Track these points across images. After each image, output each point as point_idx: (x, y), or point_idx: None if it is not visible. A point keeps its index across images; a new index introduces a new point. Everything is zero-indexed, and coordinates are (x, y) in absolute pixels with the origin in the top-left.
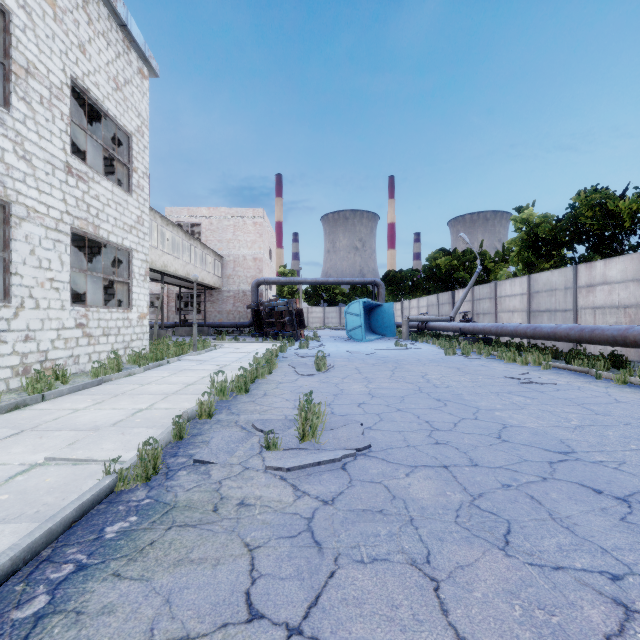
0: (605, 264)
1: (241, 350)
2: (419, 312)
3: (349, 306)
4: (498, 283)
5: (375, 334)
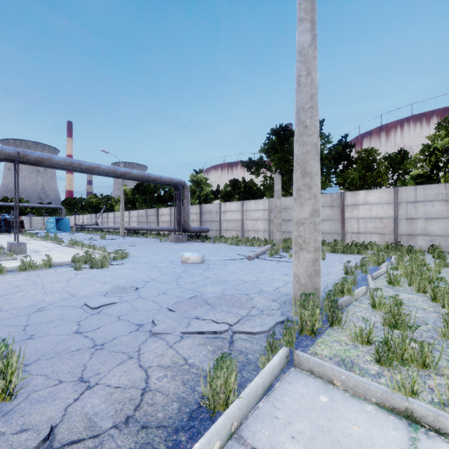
0: (125, 212)
1: (4, 236)
2: (84, 221)
3: (48, 219)
4: (108, 213)
5: (60, 231)
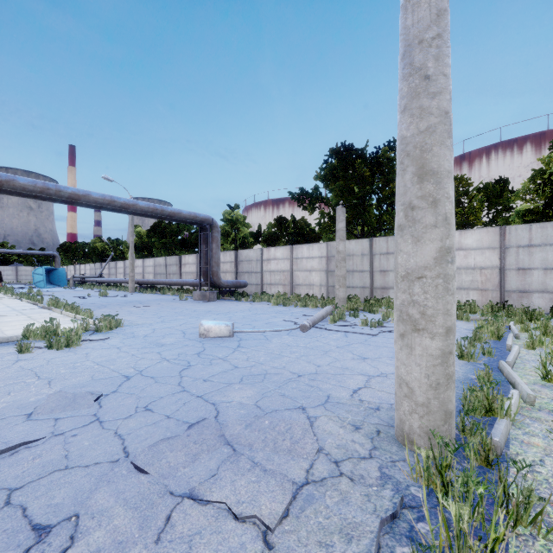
0: (138, 261)
1: None
2: (86, 272)
3: (36, 270)
4: (117, 262)
5: (53, 285)
